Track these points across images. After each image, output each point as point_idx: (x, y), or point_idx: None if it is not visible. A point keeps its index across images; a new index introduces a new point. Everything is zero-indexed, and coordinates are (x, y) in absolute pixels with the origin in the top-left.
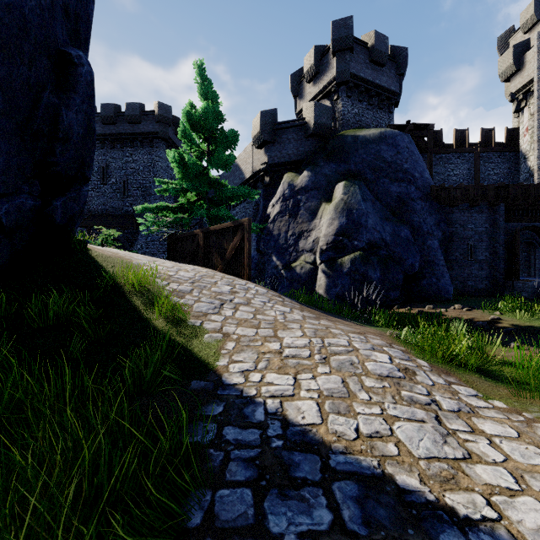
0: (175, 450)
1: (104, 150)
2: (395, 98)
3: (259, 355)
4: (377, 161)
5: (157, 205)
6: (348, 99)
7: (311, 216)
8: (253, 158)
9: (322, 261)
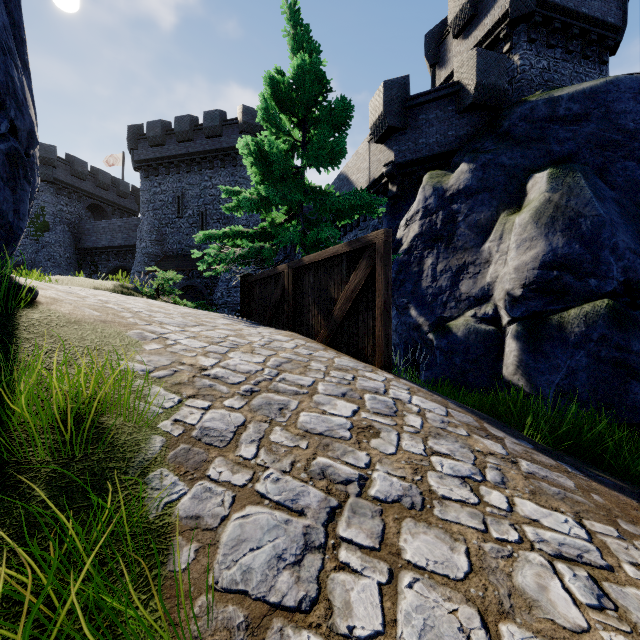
0: None
1: (179, 175)
2: (613, 36)
3: None
4: (605, 132)
5: (225, 230)
6: (531, 46)
7: (481, 237)
8: (370, 160)
9: (514, 319)
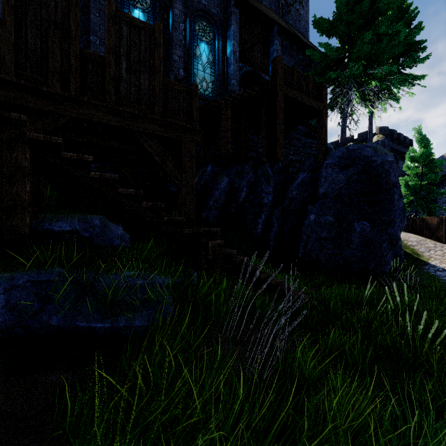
0: (420, 268)
1: None
2: None
3: (441, 262)
4: None
5: None
6: None
7: None
8: None
9: None
